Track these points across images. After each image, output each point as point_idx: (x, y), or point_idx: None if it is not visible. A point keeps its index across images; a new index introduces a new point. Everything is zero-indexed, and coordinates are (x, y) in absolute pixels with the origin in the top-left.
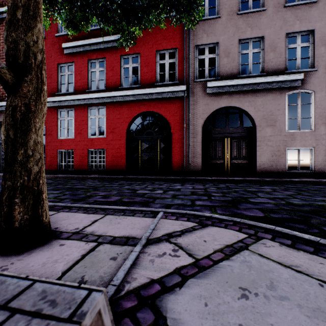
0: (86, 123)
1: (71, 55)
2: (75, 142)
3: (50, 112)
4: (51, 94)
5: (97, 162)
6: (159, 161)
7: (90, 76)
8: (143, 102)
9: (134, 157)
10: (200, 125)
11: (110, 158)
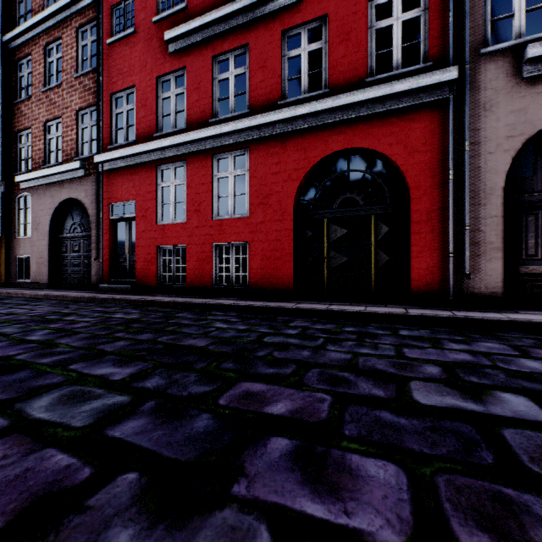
0: (210, 188)
1: (180, 55)
2: (188, 231)
3: (144, 174)
4: (145, 138)
5: (231, 270)
6: (375, 267)
7: (218, 90)
8: (336, 128)
9: (312, 259)
10: (499, 169)
11: (258, 261)
